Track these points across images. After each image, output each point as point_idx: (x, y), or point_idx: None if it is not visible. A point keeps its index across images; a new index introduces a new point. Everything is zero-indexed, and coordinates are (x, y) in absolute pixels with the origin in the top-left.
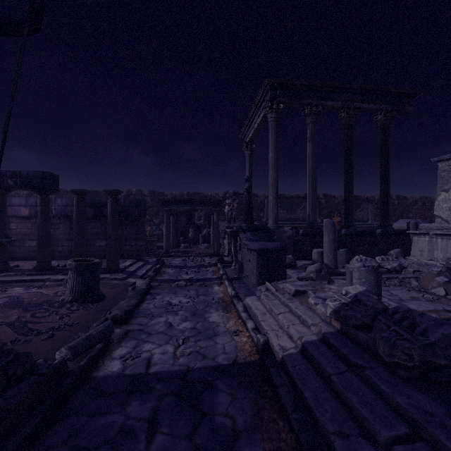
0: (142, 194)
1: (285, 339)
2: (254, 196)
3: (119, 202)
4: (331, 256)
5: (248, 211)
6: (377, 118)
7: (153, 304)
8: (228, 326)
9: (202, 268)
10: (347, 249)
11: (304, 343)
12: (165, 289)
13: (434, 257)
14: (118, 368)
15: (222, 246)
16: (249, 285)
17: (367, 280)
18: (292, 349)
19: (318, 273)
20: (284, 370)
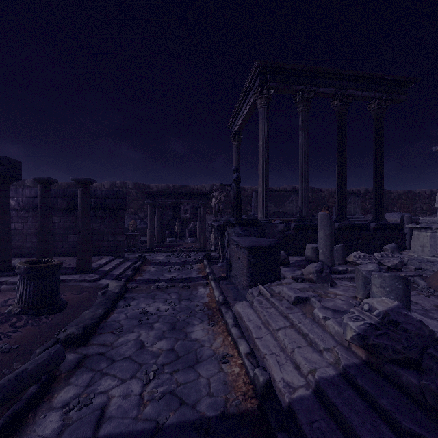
0: (127, 186)
1: (289, 370)
2: (241, 190)
3: (95, 193)
4: (327, 252)
5: (236, 203)
6: (370, 107)
7: (125, 313)
8: (215, 347)
9: (187, 265)
10: (343, 245)
11: (320, 382)
12: (143, 293)
13: (437, 253)
14: (53, 430)
15: (209, 240)
16: (239, 286)
17: (393, 289)
18: (302, 388)
19: (319, 275)
20: (294, 426)
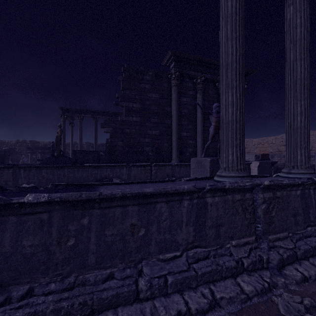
0: (26, 142)
1: None
2: (91, 144)
3: None
4: None
5: (52, 154)
6: None
7: None
8: None
9: None
10: None
11: None
12: None
13: None
14: None
15: None
16: None
17: None
18: None
19: None
20: None
